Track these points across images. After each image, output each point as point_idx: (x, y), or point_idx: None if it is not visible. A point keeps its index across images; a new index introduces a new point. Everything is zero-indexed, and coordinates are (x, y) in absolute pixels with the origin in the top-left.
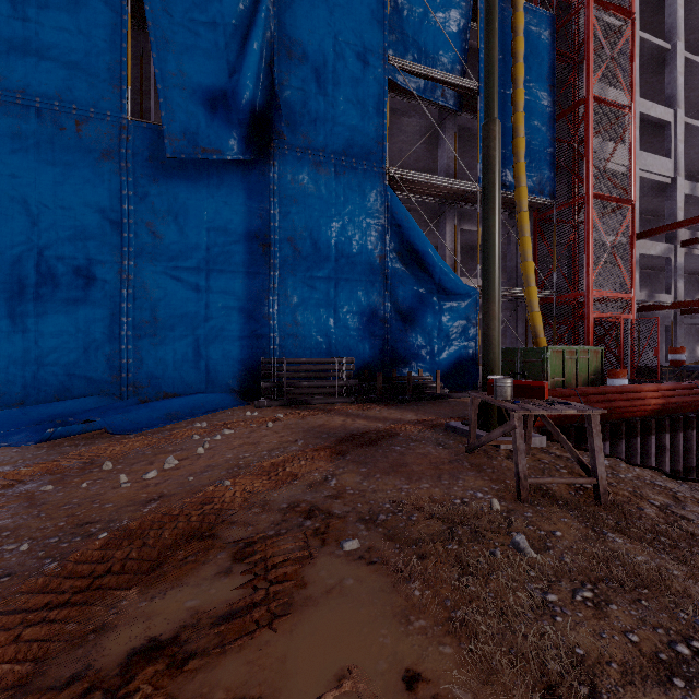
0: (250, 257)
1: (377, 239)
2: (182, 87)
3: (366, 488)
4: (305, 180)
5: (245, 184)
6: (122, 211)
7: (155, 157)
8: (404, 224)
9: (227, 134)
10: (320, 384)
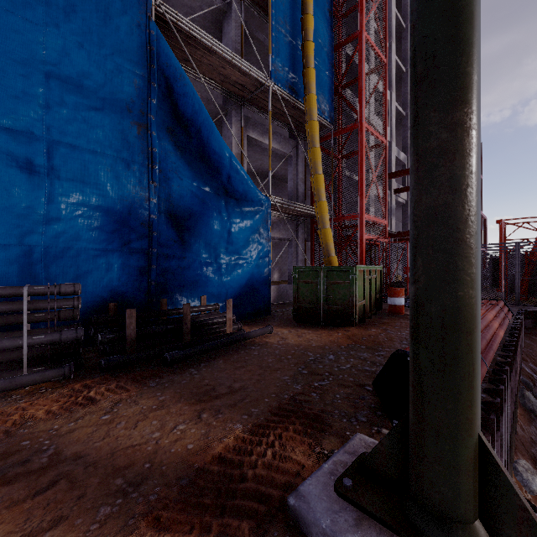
0: None
1: (135, 97)
2: None
3: None
4: None
5: None
6: None
7: None
8: (179, 85)
9: None
10: None
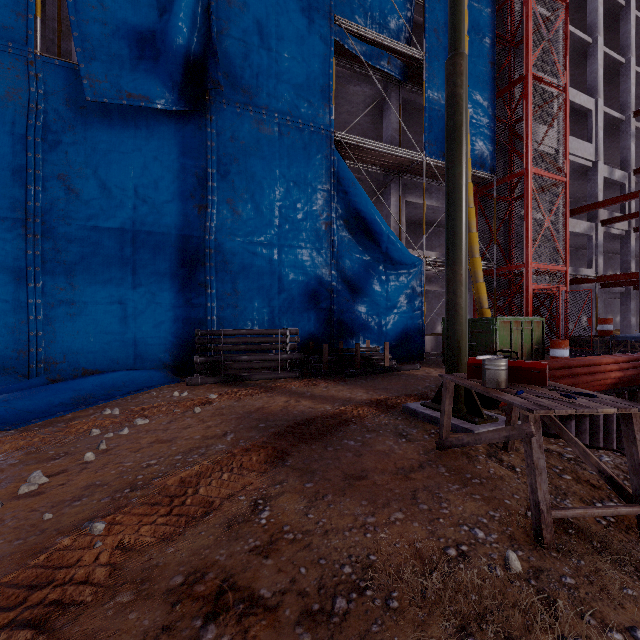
0: (184, 218)
1: (323, 205)
2: (103, 22)
3: (313, 527)
4: (246, 138)
5: (178, 138)
6: (29, 159)
7: (71, 101)
8: (351, 190)
9: (157, 80)
10: (262, 358)
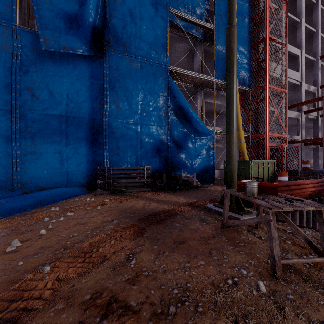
0: (92, 110)
1: (163, 103)
2: (51, 10)
3: (158, 268)
4: (124, 69)
5: (89, 69)
6: (13, 80)
7: (34, 50)
8: (177, 96)
9: (78, 39)
10: (132, 181)
